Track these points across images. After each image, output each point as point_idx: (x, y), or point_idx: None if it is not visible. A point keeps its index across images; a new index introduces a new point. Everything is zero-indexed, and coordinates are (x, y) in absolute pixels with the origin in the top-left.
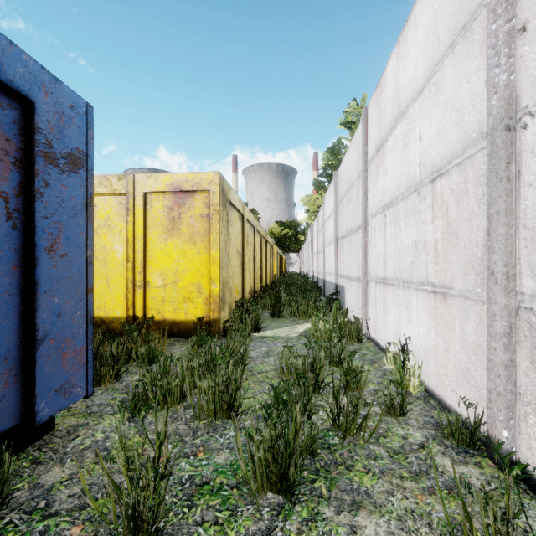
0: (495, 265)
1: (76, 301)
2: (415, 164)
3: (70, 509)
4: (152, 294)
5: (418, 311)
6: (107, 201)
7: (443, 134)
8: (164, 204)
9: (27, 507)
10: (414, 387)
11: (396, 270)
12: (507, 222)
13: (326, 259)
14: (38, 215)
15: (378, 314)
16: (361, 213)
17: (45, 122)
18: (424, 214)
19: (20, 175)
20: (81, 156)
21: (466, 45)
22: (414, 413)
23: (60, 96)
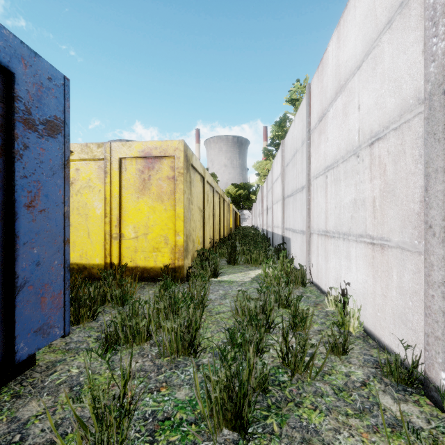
0: (433, 220)
1: (54, 252)
2: (354, 131)
3: (42, 443)
4: (126, 244)
5: (357, 260)
6: (88, 165)
7: (381, 102)
8: (136, 168)
9: (3, 440)
10: (354, 327)
11: (336, 224)
12: (444, 179)
13: (274, 214)
14: (17, 175)
15: (320, 262)
16: (305, 175)
17: (24, 91)
18: (362, 175)
19: (1, 138)
20: (59, 123)
21: (403, 21)
22: (355, 351)
23: (39, 69)
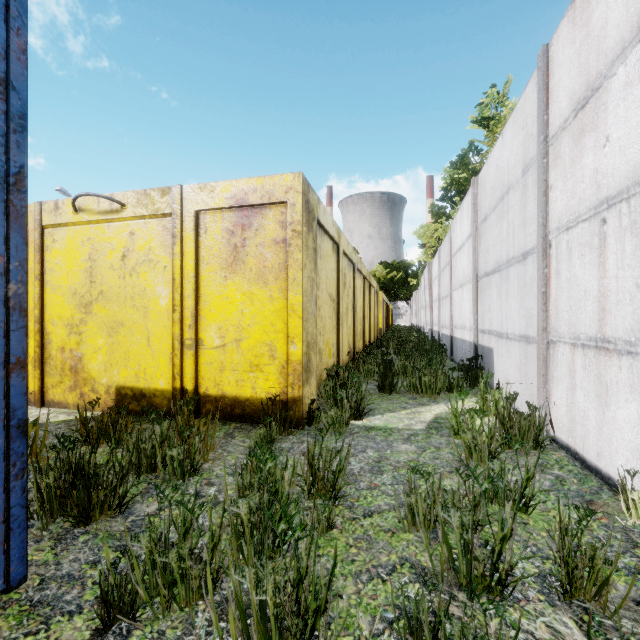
0: None
1: None
2: None
3: None
4: (207, 358)
5: None
6: (148, 226)
7: None
8: (223, 227)
9: None
10: None
11: None
12: None
13: (454, 307)
14: None
15: (582, 403)
16: (532, 230)
17: None
18: None
19: None
20: None
21: None
22: None
23: None
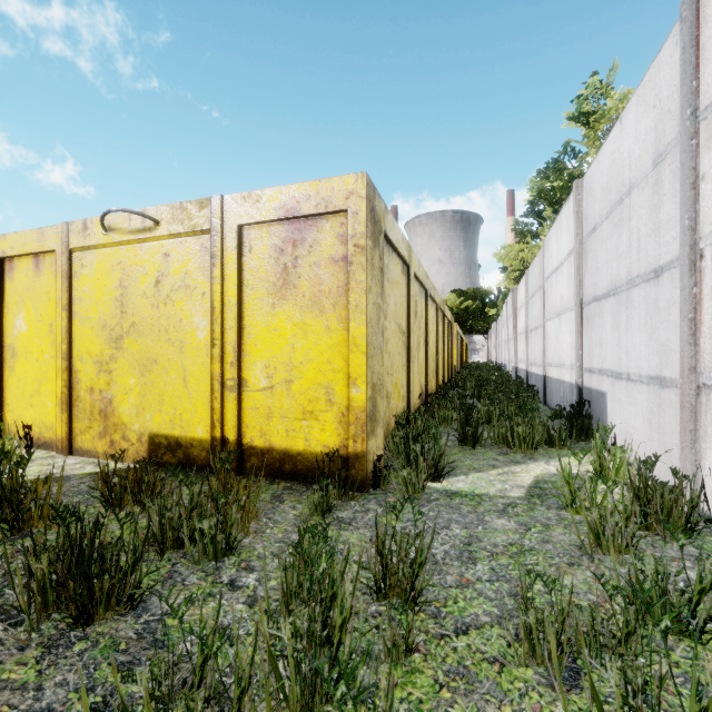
0: None
1: None
2: None
3: None
4: (252, 402)
5: None
6: (184, 246)
7: None
8: (270, 244)
9: None
10: None
11: None
12: None
13: (548, 341)
14: None
15: None
16: (669, 238)
17: None
18: None
19: None
20: None
21: None
22: None
23: None
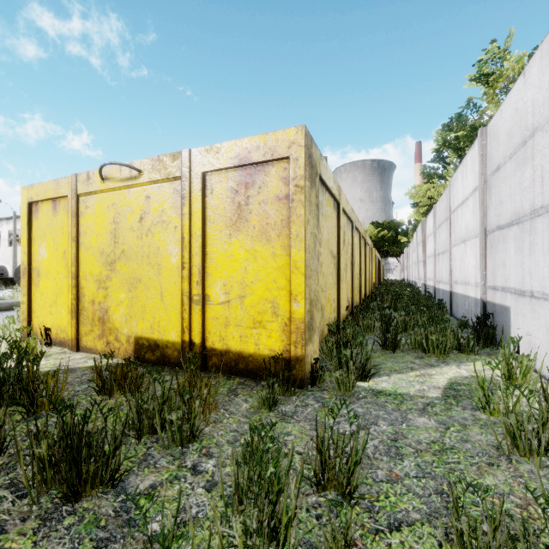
0: None
1: None
2: None
3: None
4: (213, 313)
5: None
6: (161, 190)
7: None
8: (227, 187)
9: None
10: None
11: None
12: None
13: (454, 263)
14: None
15: None
16: None
17: None
18: None
19: None
20: None
21: None
22: None
23: None
